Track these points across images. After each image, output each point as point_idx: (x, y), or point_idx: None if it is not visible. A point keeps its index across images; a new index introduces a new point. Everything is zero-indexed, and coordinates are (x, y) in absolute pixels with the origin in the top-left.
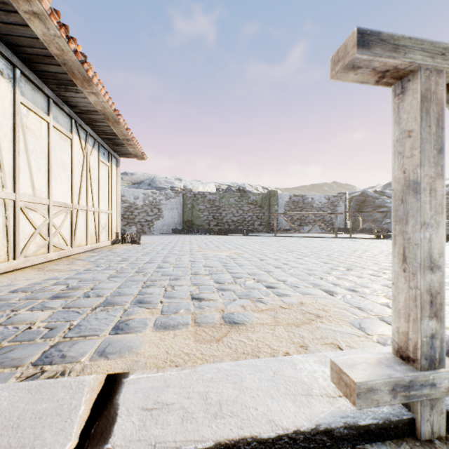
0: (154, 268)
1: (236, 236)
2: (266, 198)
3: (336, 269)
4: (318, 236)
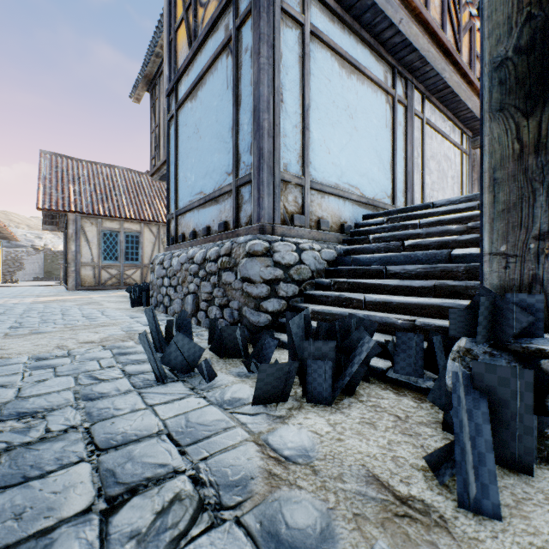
0: None
1: None
2: None
3: None
4: None
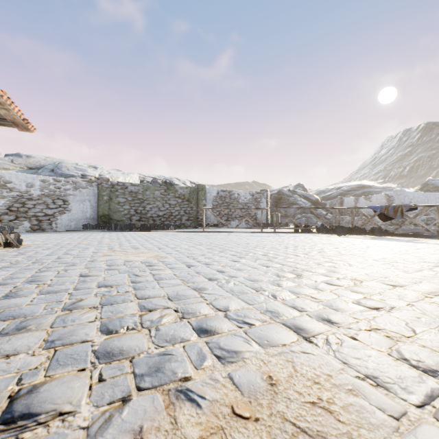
0: None
1: (162, 232)
2: (194, 192)
3: (284, 277)
4: (245, 231)
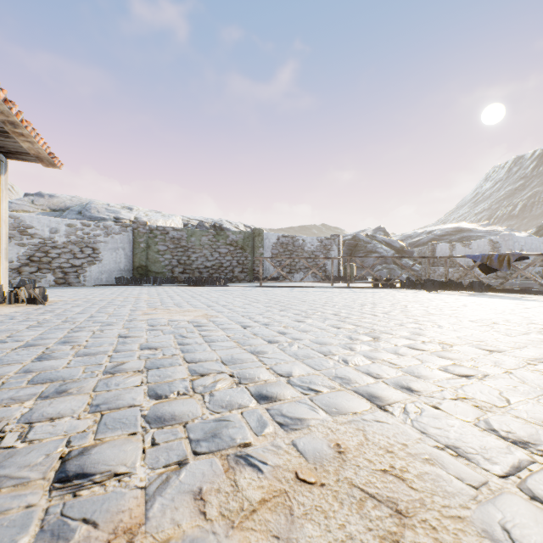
0: (27, 360)
1: (210, 286)
2: (249, 239)
3: (358, 340)
4: (312, 286)
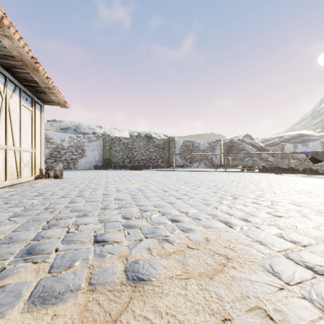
0: (66, 203)
1: (145, 170)
2: (166, 143)
3: (225, 198)
4: (203, 170)
